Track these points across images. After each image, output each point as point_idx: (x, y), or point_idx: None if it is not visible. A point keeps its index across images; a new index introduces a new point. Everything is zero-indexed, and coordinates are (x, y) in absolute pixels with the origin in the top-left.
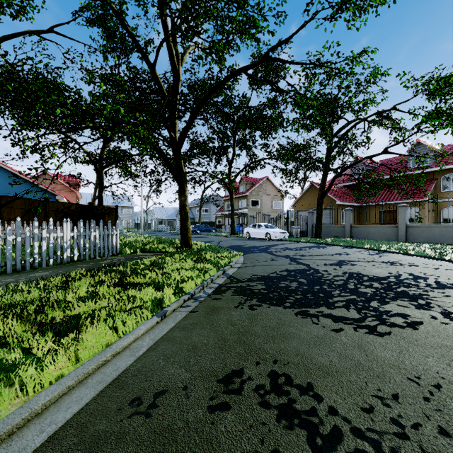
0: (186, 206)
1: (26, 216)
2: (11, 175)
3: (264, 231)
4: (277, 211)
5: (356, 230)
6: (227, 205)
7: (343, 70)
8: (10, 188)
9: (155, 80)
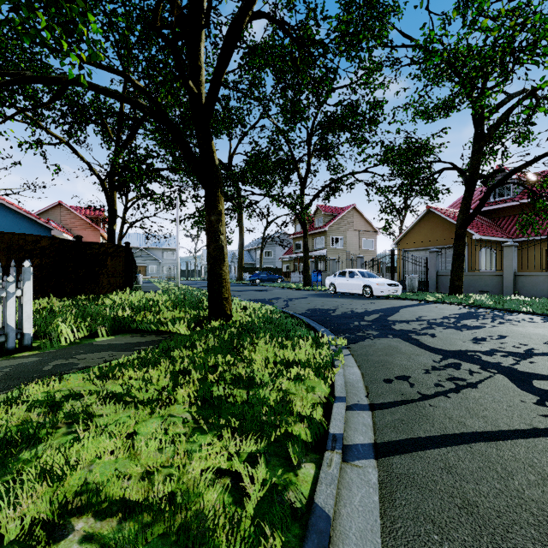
0: (220, 233)
1: None
2: None
3: (360, 281)
4: (368, 253)
5: (526, 281)
6: (297, 245)
7: None
8: None
9: None
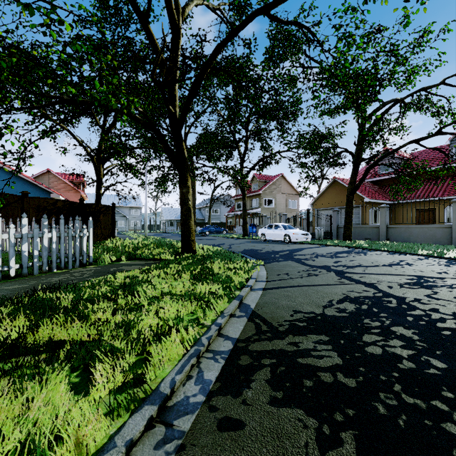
0: (188, 200)
1: None
2: (2, 171)
3: (282, 232)
4: (293, 211)
5: (394, 231)
6: (238, 205)
7: (387, 29)
8: (1, 185)
9: (148, 38)
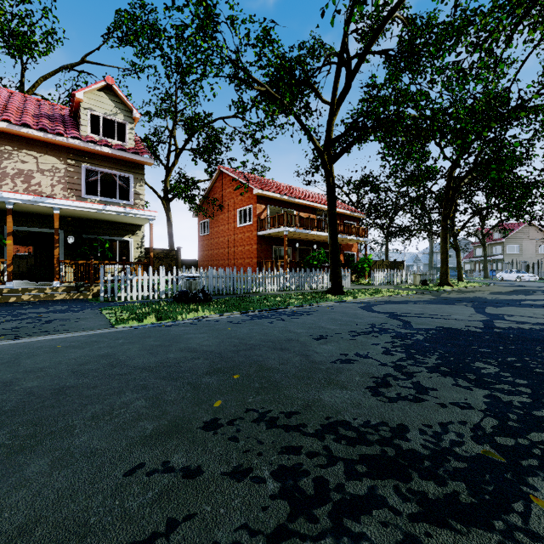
0: (460, 262)
1: (379, 267)
2: None
3: (514, 275)
4: None
5: None
6: (477, 251)
7: None
8: None
9: None
